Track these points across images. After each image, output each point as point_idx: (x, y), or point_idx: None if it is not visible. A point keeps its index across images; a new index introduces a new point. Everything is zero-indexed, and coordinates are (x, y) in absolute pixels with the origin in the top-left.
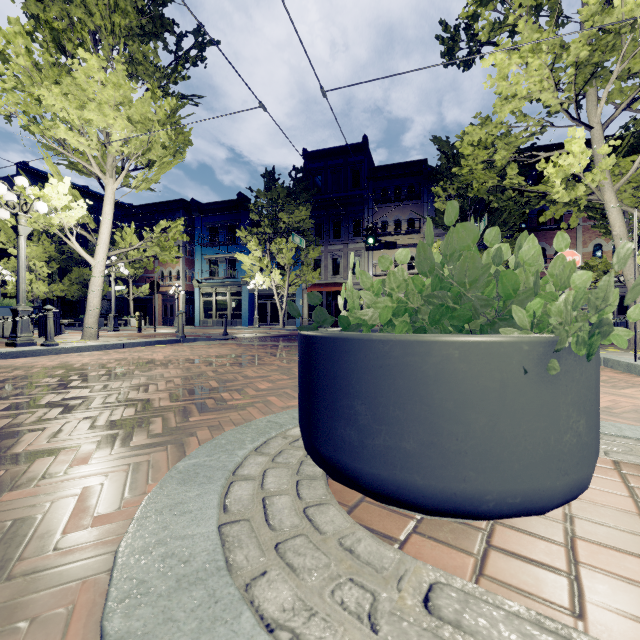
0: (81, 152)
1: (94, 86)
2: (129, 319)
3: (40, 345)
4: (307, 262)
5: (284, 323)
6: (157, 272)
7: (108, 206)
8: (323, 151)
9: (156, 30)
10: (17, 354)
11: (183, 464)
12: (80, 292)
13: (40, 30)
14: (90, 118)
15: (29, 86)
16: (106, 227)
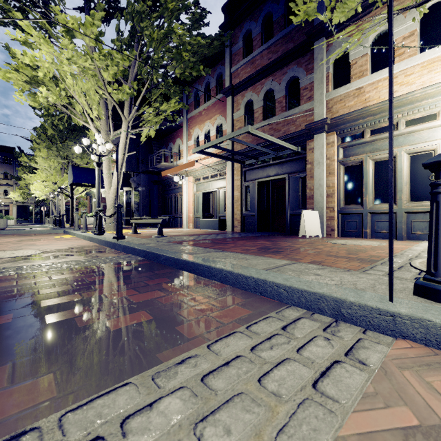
0: None
1: None
2: None
3: None
4: None
5: None
6: None
7: None
8: None
9: None
10: None
11: None
12: None
13: None
14: None
15: None
16: None
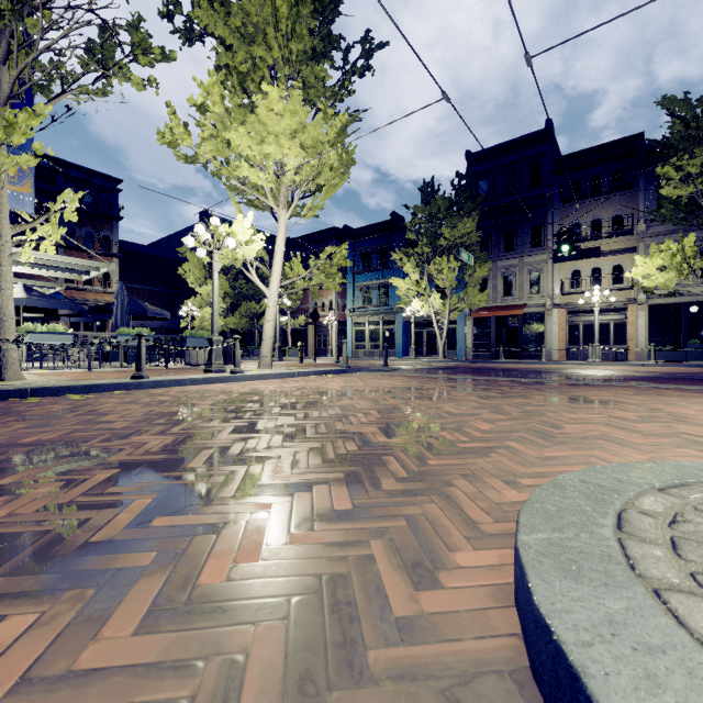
0: (257, 188)
1: (273, 119)
2: (287, 350)
3: (230, 372)
4: (472, 282)
5: (444, 354)
6: (311, 303)
7: (280, 237)
8: (491, 149)
9: (324, 50)
10: (214, 380)
11: (530, 539)
12: (248, 325)
13: (229, 77)
14: (268, 152)
15: (222, 131)
16: (279, 258)
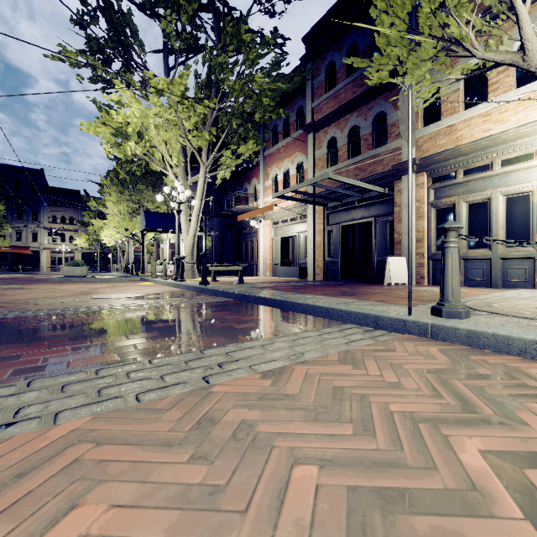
0: None
1: None
2: None
3: None
4: (1, 234)
5: None
6: None
7: None
8: (9, 167)
9: None
10: None
11: None
12: None
13: None
14: None
15: None
16: None
